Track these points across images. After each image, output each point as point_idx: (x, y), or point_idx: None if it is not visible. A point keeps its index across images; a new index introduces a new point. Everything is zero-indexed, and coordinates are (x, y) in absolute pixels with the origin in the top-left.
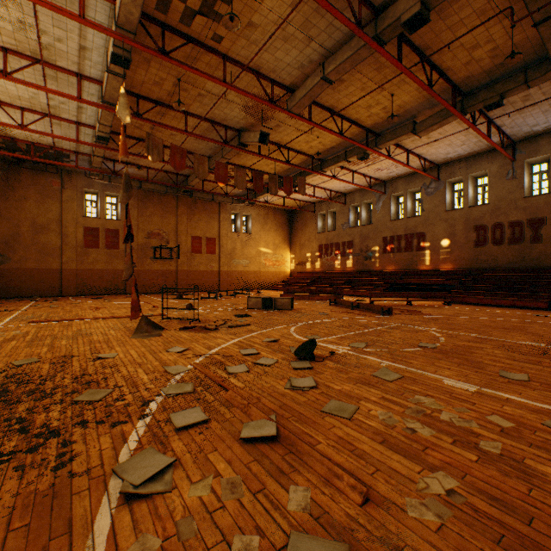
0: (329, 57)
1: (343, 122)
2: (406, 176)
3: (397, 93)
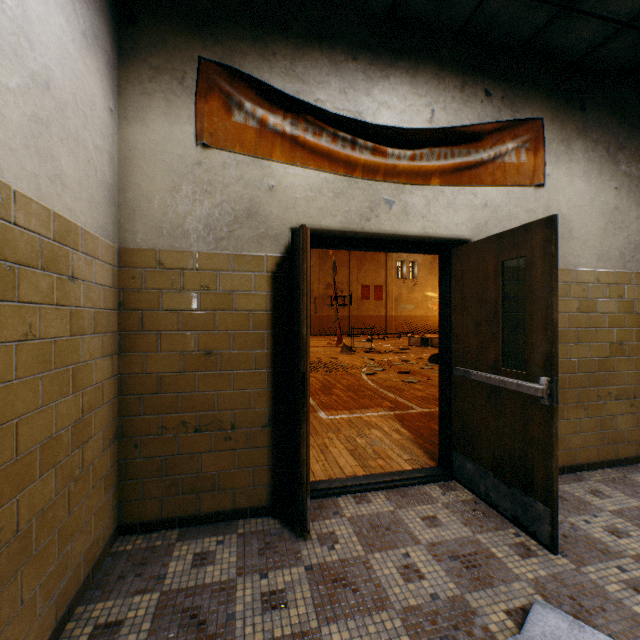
0: None
1: None
2: None
3: None
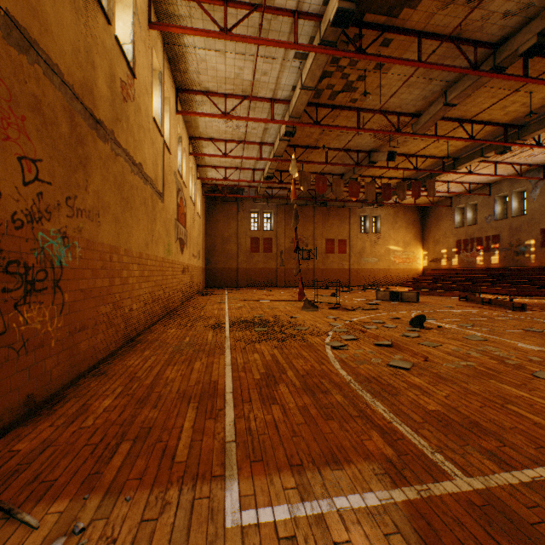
0: (451, 85)
1: (475, 125)
2: None
3: (536, 90)
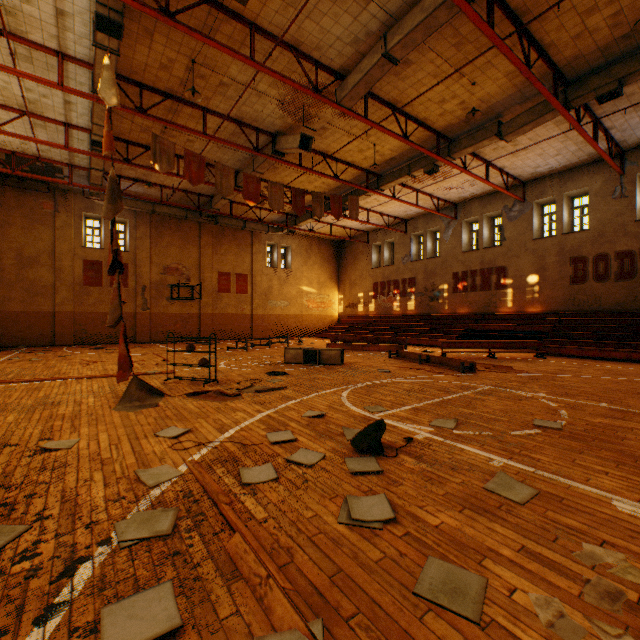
0: (393, 26)
1: (408, 123)
2: (483, 197)
3: (480, 81)
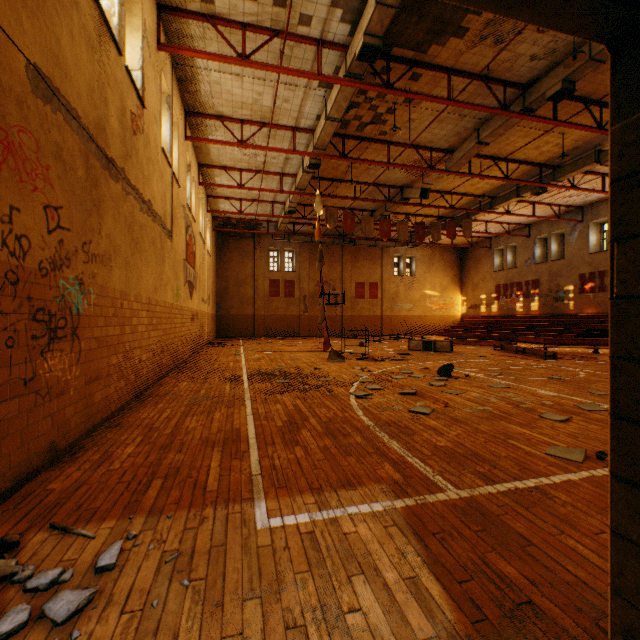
0: (483, 123)
1: (510, 163)
2: None
3: (568, 131)
